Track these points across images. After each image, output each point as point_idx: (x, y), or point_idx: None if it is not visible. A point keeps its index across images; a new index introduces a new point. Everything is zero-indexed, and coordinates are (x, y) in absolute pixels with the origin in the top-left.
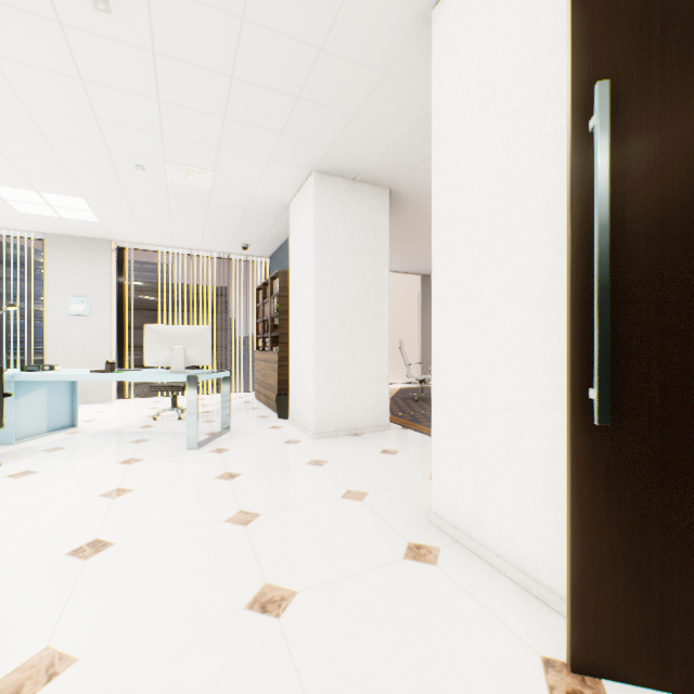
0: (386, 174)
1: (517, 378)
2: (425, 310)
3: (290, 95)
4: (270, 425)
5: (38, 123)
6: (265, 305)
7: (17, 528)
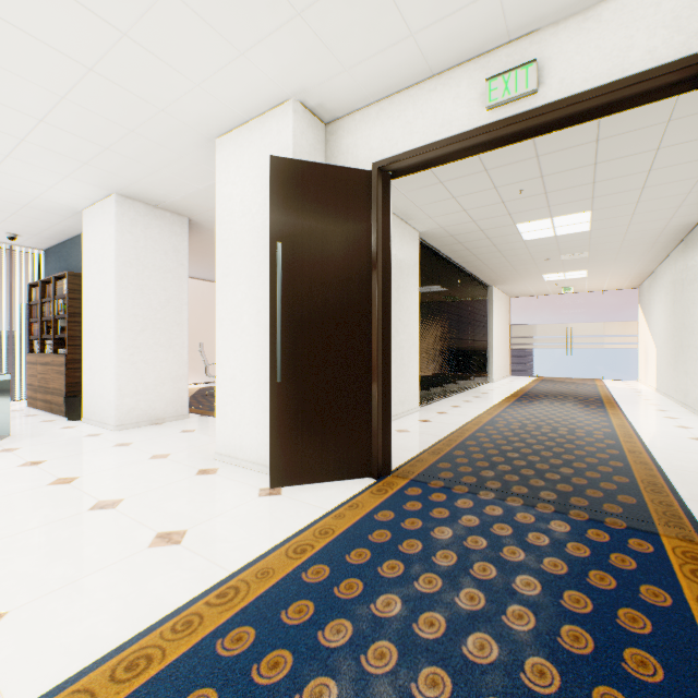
0: (186, 208)
1: (259, 366)
2: None
3: (99, 145)
4: (61, 426)
5: None
6: (43, 304)
7: None
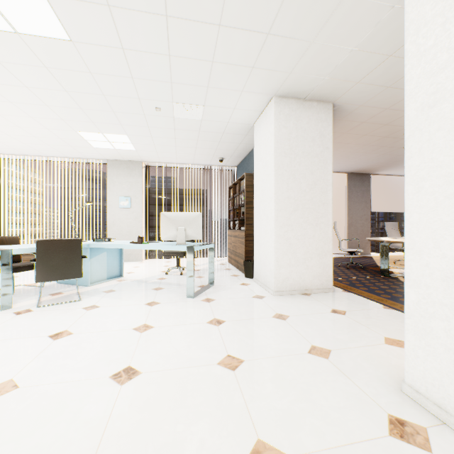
0: (332, 90)
1: None
2: (350, 199)
3: (261, 33)
4: (240, 282)
5: (100, 86)
6: (234, 198)
7: (83, 349)
